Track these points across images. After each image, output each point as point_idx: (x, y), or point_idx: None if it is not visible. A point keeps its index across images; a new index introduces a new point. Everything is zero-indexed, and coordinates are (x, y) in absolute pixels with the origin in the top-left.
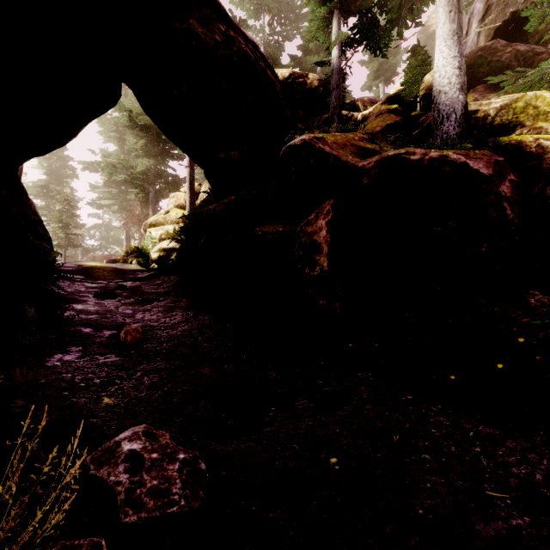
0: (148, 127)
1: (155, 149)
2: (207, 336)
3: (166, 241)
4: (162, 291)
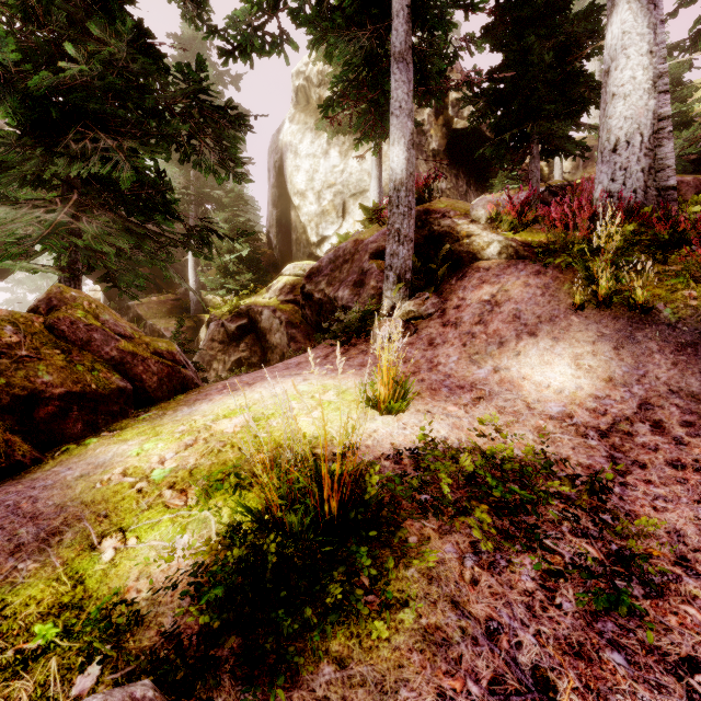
0: None
1: None
2: None
3: None
4: None
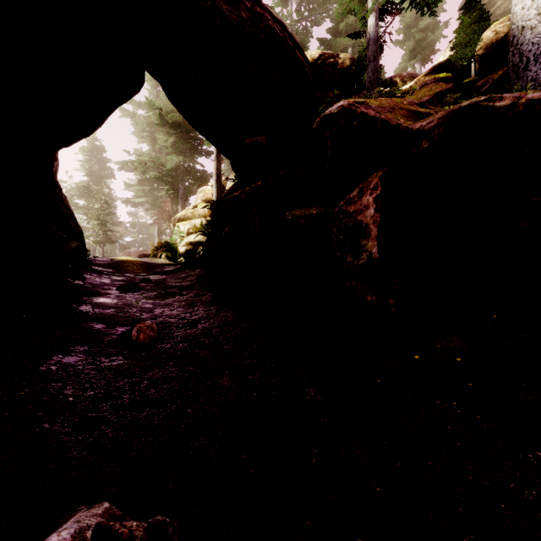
0: (177, 125)
1: (184, 146)
2: (229, 336)
3: (193, 234)
4: (186, 285)
